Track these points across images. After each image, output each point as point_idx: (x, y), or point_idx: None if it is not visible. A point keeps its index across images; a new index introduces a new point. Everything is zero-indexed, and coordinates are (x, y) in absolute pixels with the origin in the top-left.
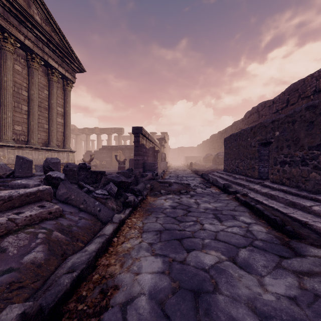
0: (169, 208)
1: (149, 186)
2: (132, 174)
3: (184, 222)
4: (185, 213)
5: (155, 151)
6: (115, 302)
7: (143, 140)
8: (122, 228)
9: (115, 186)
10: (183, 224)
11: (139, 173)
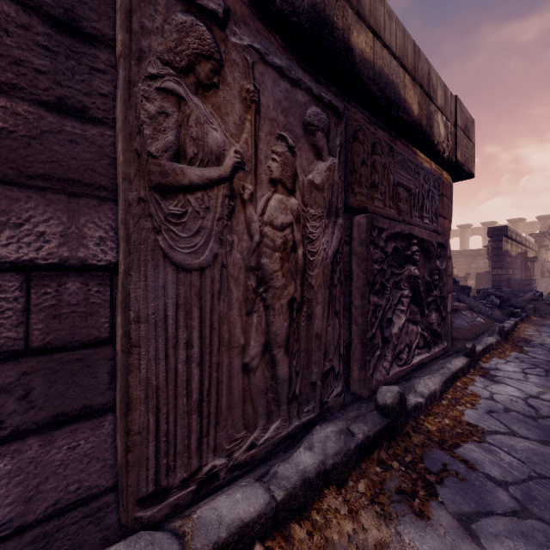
0: None
1: (531, 306)
2: (500, 292)
3: None
4: None
5: (527, 260)
6: (533, 342)
7: (507, 244)
8: (517, 327)
9: (496, 299)
10: None
11: (510, 291)
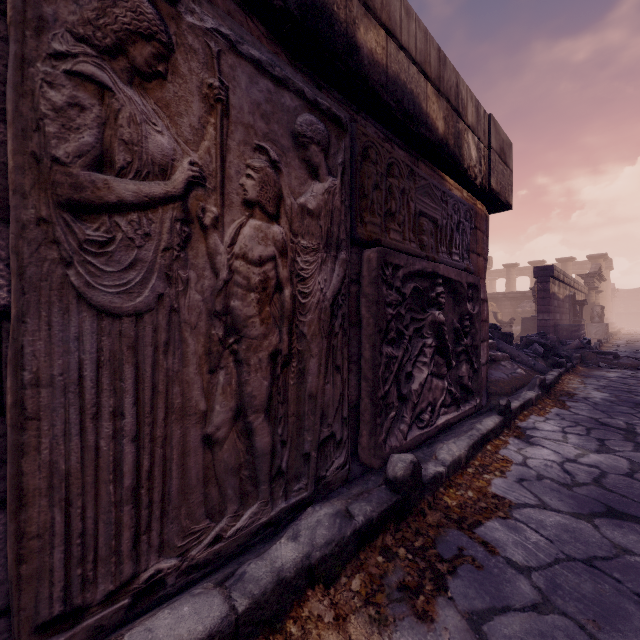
0: (615, 378)
1: (578, 355)
2: (546, 339)
3: (637, 387)
4: (639, 383)
5: (576, 303)
6: (577, 396)
7: (554, 285)
8: (561, 378)
9: (540, 347)
10: (635, 387)
11: (556, 339)
